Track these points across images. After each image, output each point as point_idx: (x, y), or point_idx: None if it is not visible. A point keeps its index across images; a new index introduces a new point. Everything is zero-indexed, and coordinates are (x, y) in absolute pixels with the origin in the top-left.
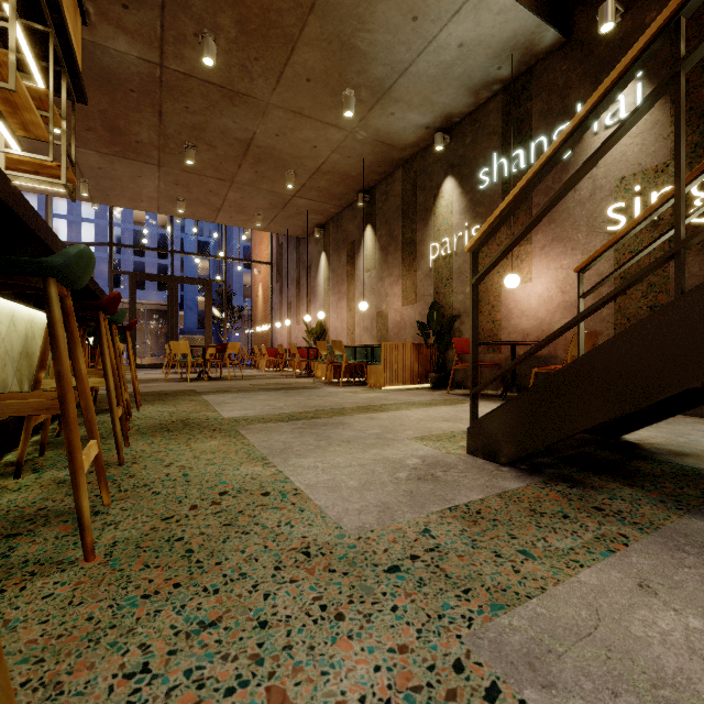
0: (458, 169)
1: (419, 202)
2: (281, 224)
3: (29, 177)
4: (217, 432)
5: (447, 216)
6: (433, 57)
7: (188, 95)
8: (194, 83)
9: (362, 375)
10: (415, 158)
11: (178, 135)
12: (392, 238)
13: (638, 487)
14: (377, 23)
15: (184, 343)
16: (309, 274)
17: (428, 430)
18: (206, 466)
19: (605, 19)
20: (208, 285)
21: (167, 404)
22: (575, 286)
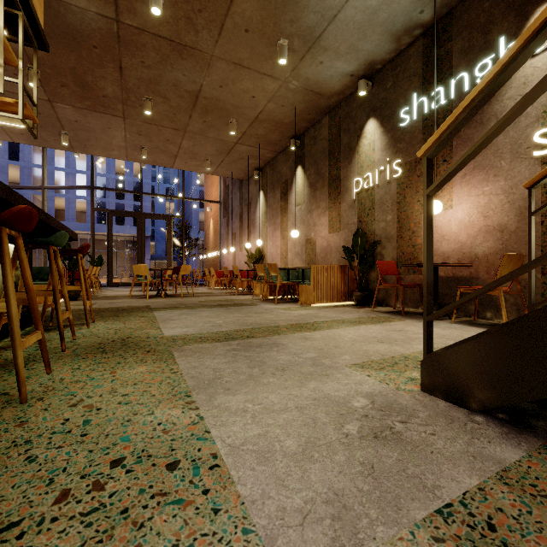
0: (379, 111)
1: (344, 143)
2: (226, 169)
3: None
4: (149, 355)
5: (369, 153)
6: (361, 3)
7: (143, 49)
8: (146, 37)
9: (294, 293)
10: (340, 105)
11: (137, 89)
12: (319, 175)
13: None
14: None
15: (144, 266)
16: (250, 209)
17: (366, 354)
18: (117, 407)
19: None
20: (169, 220)
21: (119, 320)
22: (498, 211)
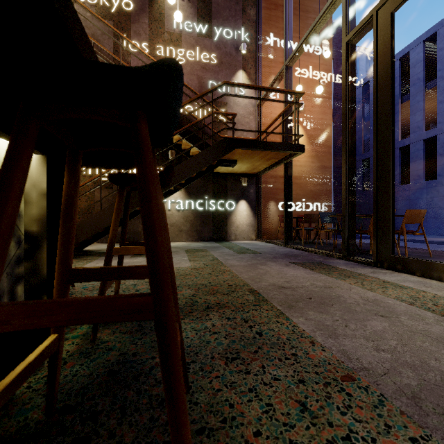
0: None
1: None
2: None
3: None
4: None
5: None
6: None
7: None
8: None
9: None
10: None
11: None
12: None
13: (92, 256)
14: None
15: None
16: None
17: None
18: None
19: None
20: None
21: None
22: None
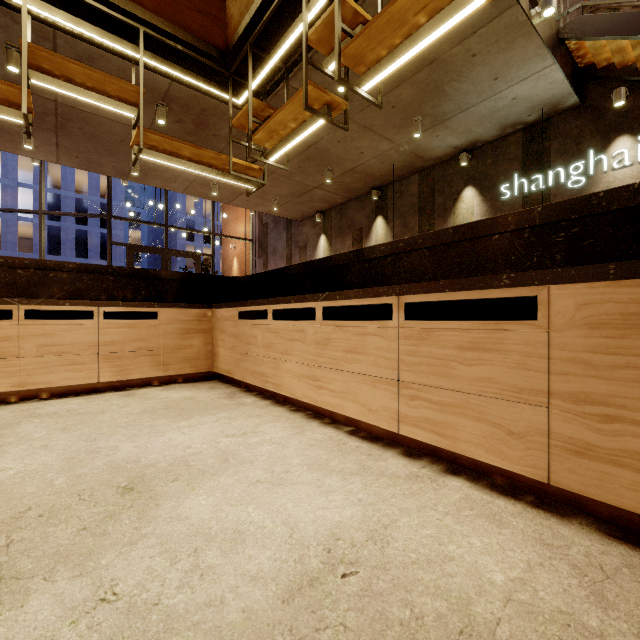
0: (478, 182)
1: (438, 203)
2: (286, 209)
3: (245, 178)
4: None
5: (467, 216)
6: (491, 103)
7: None
8: None
9: None
10: (433, 168)
11: None
12: (407, 228)
13: None
14: (469, 78)
15: None
16: (304, 252)
17: None
18: None
19: (620, 99)
20: (198, 258)
21: None
22: None
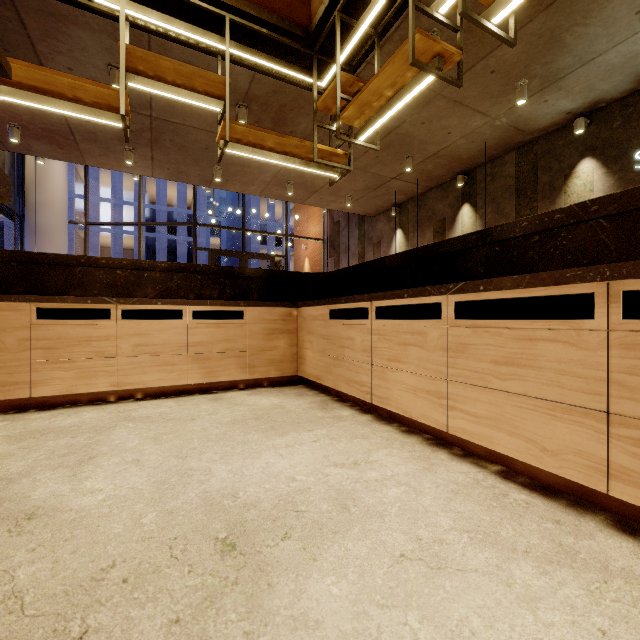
0: (600, 151)
1: (542, 182)
2: (360, 204)
3: (330, 164)
4: None
5: (584, 194)
6: (627, 47)
7: None
8: None
9: None
10: (535, 142)
11: None
12: (501, 215)
13: None
14: (599, 17)
15: None
16: (378, 249)
17: None
18: None
19: None
20: (272, 260)
21: None
22: None
